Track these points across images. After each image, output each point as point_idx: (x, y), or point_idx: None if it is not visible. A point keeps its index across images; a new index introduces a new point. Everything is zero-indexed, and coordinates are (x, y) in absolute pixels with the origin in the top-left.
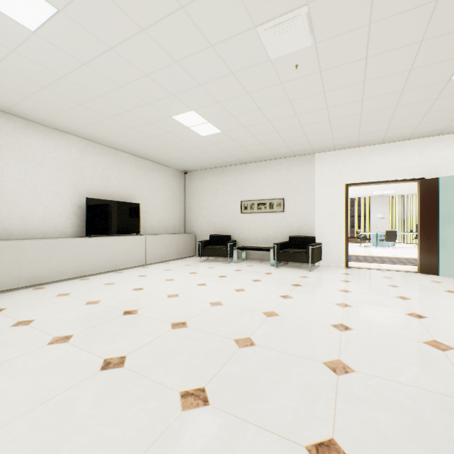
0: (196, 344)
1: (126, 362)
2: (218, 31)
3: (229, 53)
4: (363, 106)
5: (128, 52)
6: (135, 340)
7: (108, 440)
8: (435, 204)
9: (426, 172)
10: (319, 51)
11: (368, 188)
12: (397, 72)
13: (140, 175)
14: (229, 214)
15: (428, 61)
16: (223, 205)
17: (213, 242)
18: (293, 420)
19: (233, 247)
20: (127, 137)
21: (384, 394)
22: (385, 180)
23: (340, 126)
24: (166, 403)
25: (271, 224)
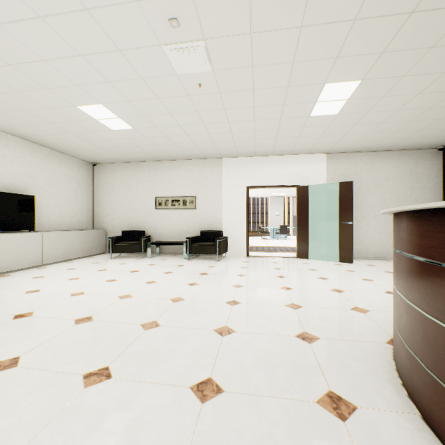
0: (102, 333)
1: (20, 362)
2: (126, 39)
3: (138, 60)
4: (255, 125)
5: (21, 33)
6: (31, 341)
7: (2, 428)
8: (306, 205)
9: (301, 180)
10: (217, 77)
11: (267, 190)
12: (276, 104)
13: (34, 163)
14: (143, 210)
15: (294, 101)
16: (136, 200)
17: (125, 238)
18: (183, 372)
19: (147, 242)
20: (17, 119)
21: (252, 343)
22: (275, 185)
23: (240, 138)
24: (68, 386)
25: (184, 220)
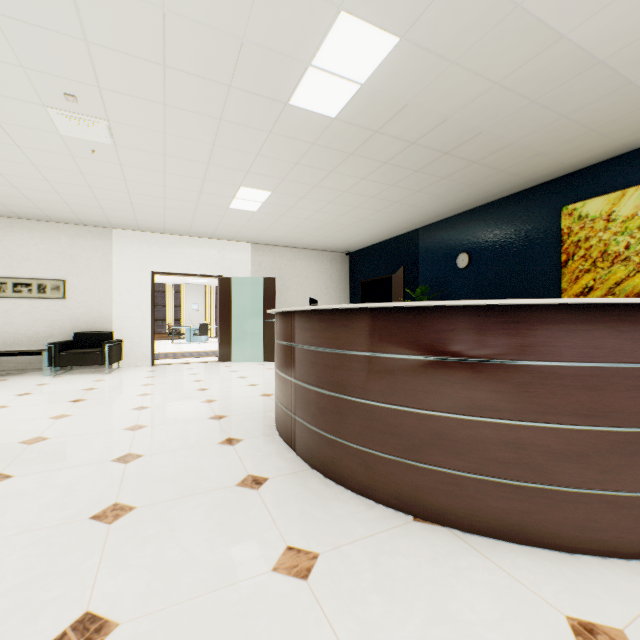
0: None
1: None
2: None
3: None
4: (167, 202)
5: None
6: None
7: None
8: (230, 300)
9: (224, 271)
10: (120, 151)
11: None
12: (192, 190)
13: None
14: None
15: (212, 192)
16: None
17: None
18: (100, 456)
19: None
20: None
21: (167, 429)
22: (192, 273)
23: (144, 211)
24: None
25: (42, 316)
